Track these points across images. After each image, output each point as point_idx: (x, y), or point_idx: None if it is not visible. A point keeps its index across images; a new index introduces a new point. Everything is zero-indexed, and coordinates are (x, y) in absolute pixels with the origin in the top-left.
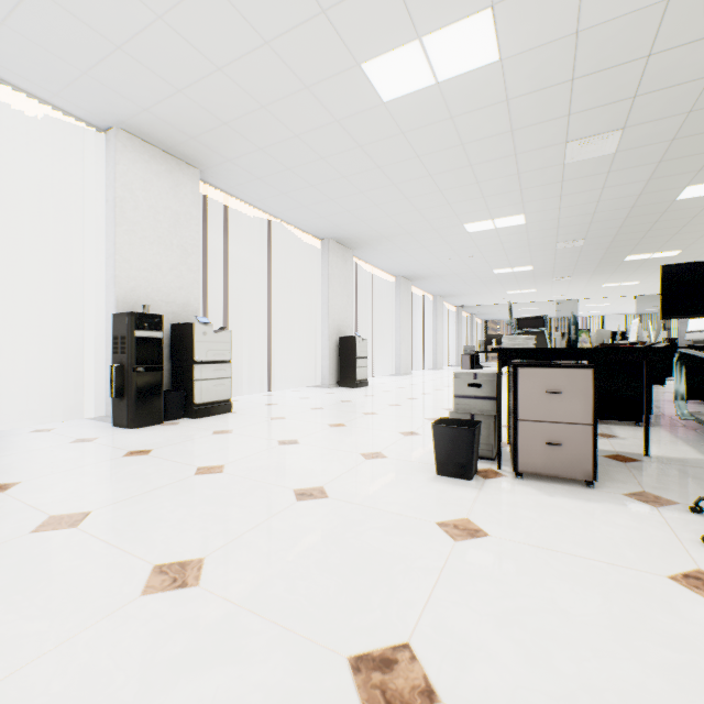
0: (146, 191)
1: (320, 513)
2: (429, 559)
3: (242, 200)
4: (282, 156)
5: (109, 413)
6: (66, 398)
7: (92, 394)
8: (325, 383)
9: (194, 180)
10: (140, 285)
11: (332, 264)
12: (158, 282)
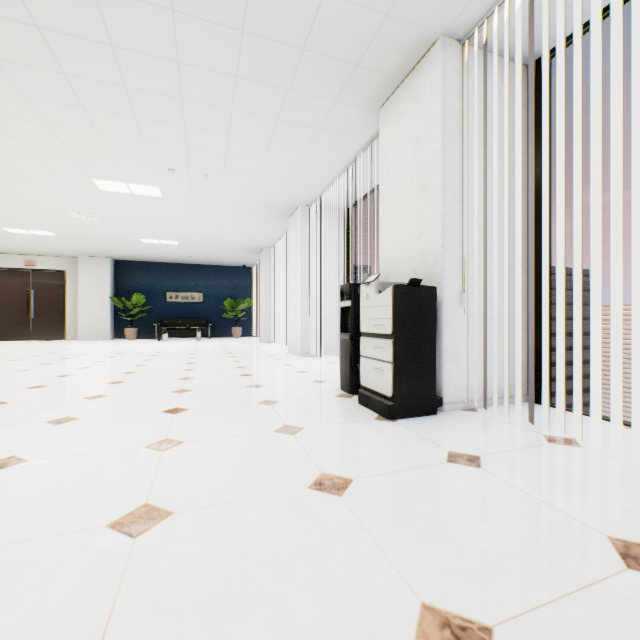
0: (394, 147)
1: (82, 394)
2: (20, 396)
3: None
4: None
5: None
6: None
7: None
8: None
9: (434, 66)
10: (390, 251)
11: None
12: (402, 239)
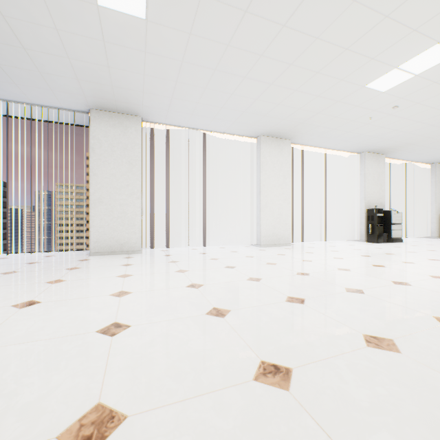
0: (371, 168)
1: None
2: None
3: (395, 159)
4: (428, 145)
5: (361, 239)
6: (339, 234)
7: (352, 233)
8: (432, 236)
9: (383, 159)
10: (369, 199)
11: (437, 175)
12: (374, 197)
